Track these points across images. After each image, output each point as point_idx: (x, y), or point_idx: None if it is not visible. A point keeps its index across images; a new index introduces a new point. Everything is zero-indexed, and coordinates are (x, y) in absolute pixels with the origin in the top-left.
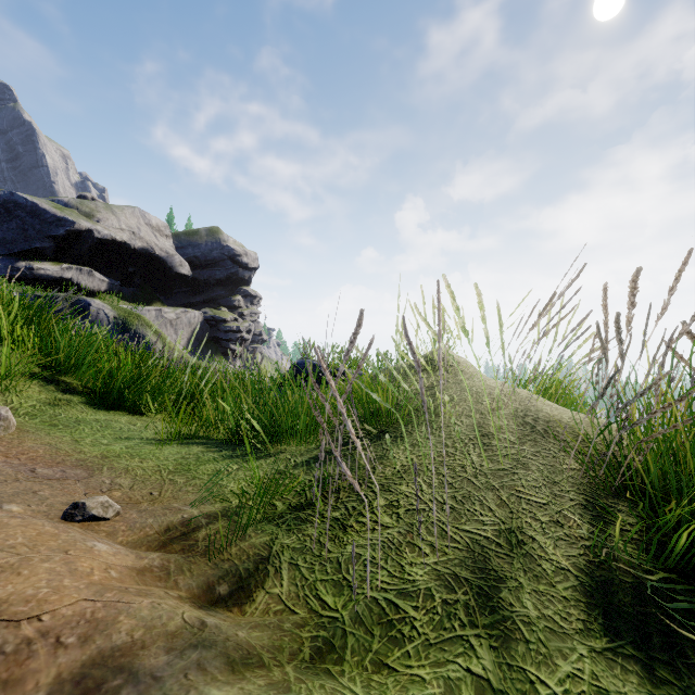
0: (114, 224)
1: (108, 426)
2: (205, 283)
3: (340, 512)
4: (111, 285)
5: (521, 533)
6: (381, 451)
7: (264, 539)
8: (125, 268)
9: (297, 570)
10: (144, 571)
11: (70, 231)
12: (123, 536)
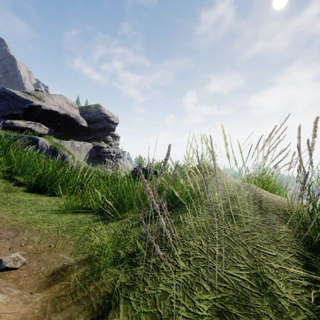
0: (51, 102)
1: (35, 203)
2: (94, 130)
3: (156, 258)
4: (50, 131)
5: (264, 277)
6: (178, 218)
7: (110, 279)
8: (56, 123)
9: (128, 303)
10: (27, 314)
11: (30, 106)
12: (23, 281)
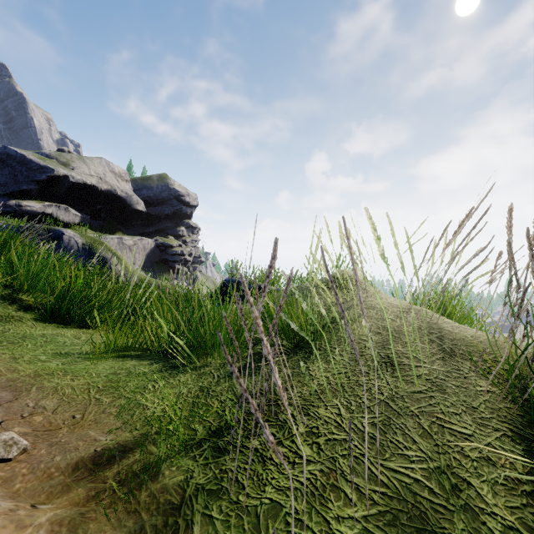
0: (85, 171)
1: (52, 340)
2: (157, 217)
3: (259, 439)
4: (83, 218)
5: (453, 474)
6: (298, 367)
7: (178, 478)
8: (94, 206)
9: (210, 524)
10: None
11: (50, 177)
12: (21, 482)
